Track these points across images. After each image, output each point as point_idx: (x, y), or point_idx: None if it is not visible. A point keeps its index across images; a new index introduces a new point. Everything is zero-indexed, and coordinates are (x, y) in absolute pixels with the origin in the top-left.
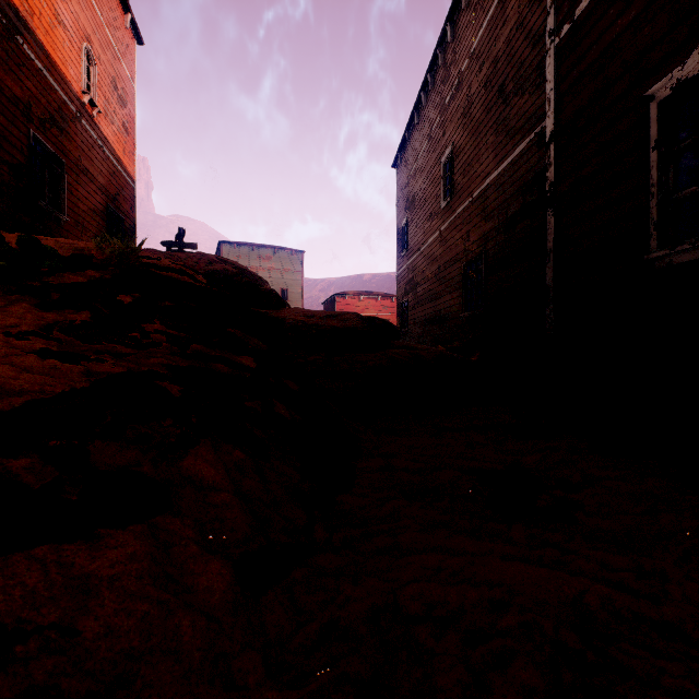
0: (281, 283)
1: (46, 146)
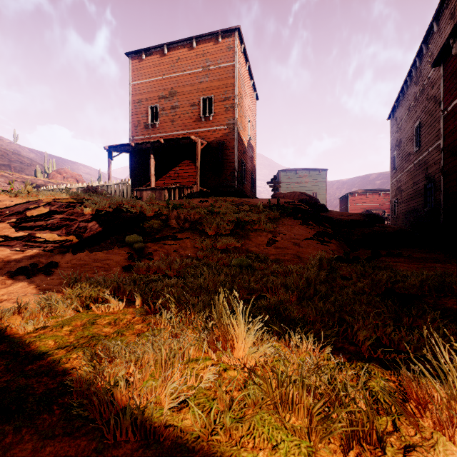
0: (312, 189)
1: (243, 161)
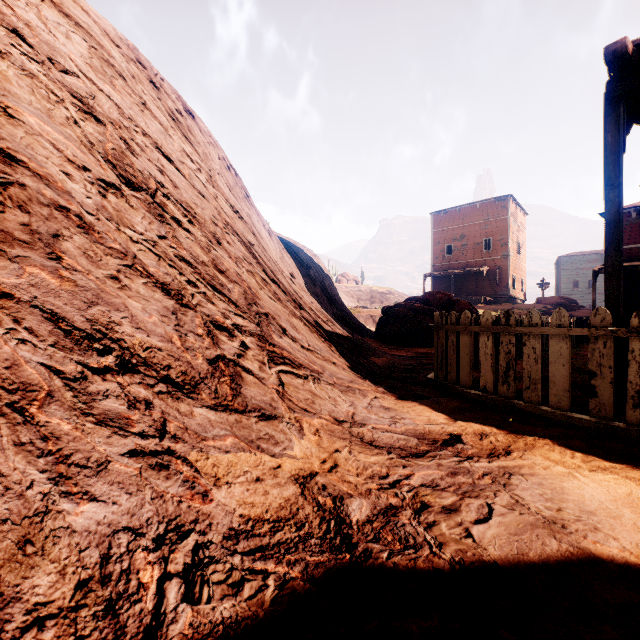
0: None
1: (513, 275)
